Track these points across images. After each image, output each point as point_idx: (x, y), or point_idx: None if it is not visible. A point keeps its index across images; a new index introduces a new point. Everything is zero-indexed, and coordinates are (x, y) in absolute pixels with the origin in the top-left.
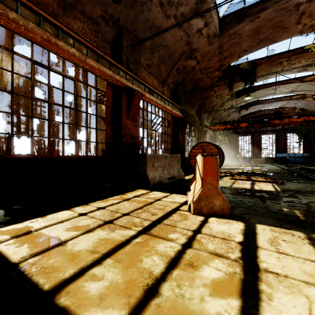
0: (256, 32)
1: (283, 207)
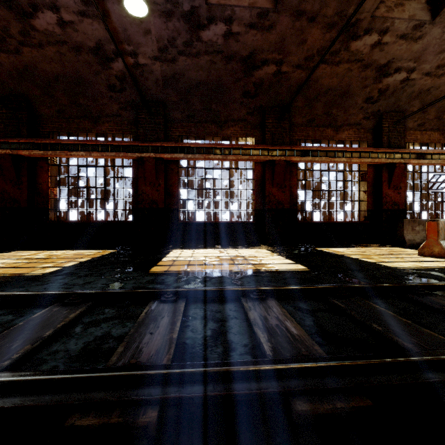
0: None
1: None
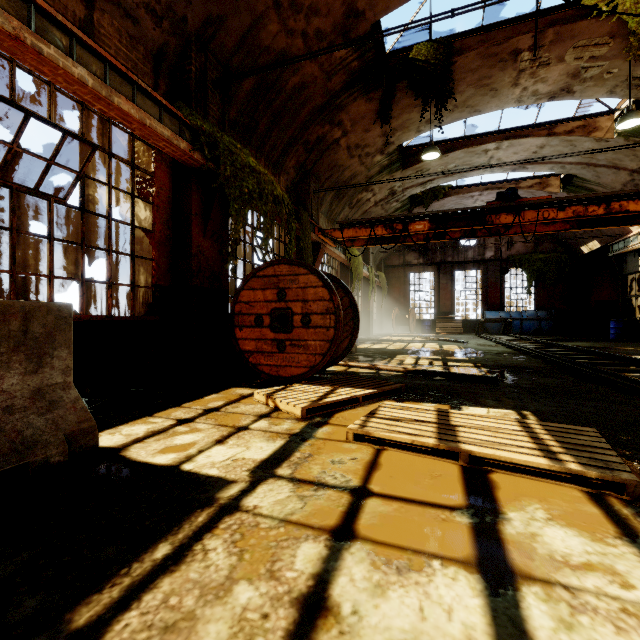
0: None
1: None
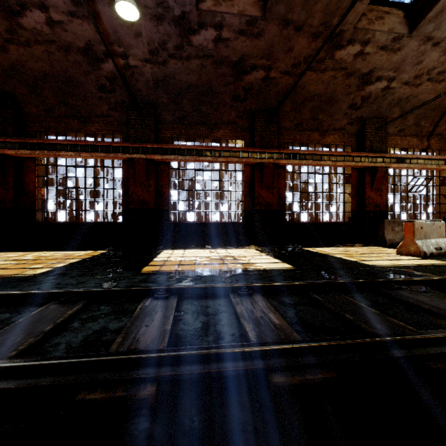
0: None
1: None
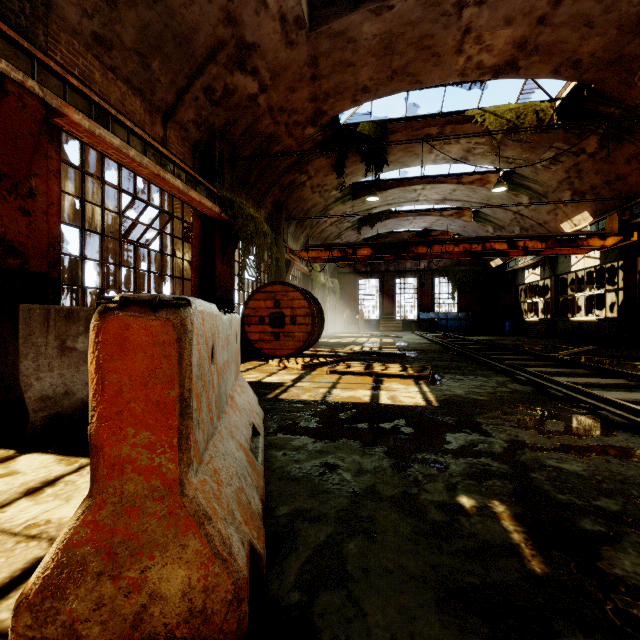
0: (387, 48)
1: (458, 491)
